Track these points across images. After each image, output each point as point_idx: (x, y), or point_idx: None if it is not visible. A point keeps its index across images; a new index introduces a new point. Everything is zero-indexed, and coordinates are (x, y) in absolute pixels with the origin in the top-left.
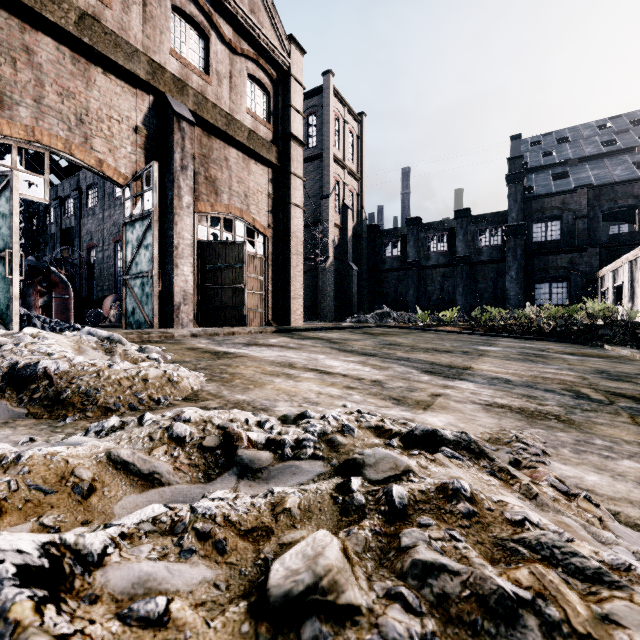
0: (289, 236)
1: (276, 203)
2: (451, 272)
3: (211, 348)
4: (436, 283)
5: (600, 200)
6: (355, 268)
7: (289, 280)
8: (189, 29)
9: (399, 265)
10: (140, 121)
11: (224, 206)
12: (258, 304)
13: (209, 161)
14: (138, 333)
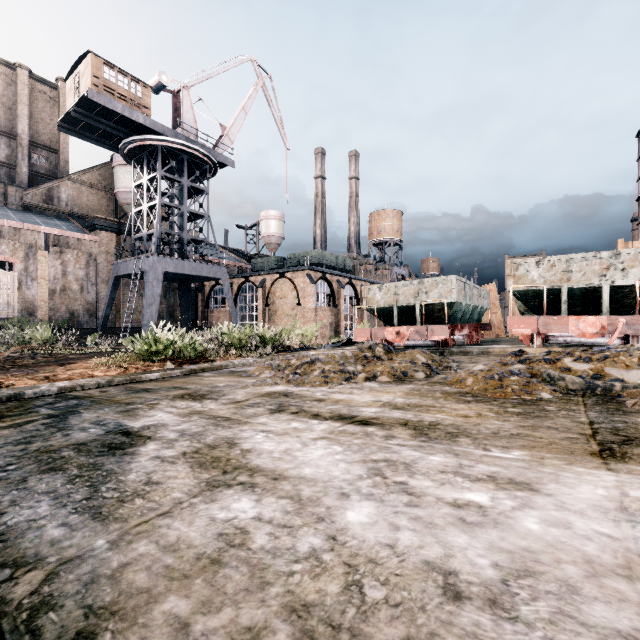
0: None
1: None
2: None
3: None
4: None
5: None
6: None
7: None
8: None
9: None
10: None
11: None
12: None
13: None
14: None
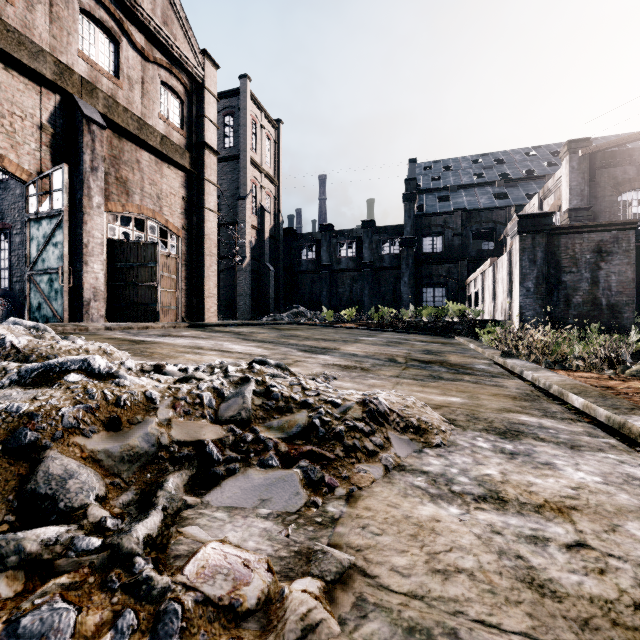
0: (203, 238)
1: (190, 206)
2: (359, 276)
3: (128, 338)
4: (346, 285)
5: (470, 222)
6: (272, 269)
7: (203, 279)
8: (98, 32)
9: (314, 268)
10: (45, 119)
11: (136, 207)
12: (171, 302)
13: (120, 162)
14: (52, 326)
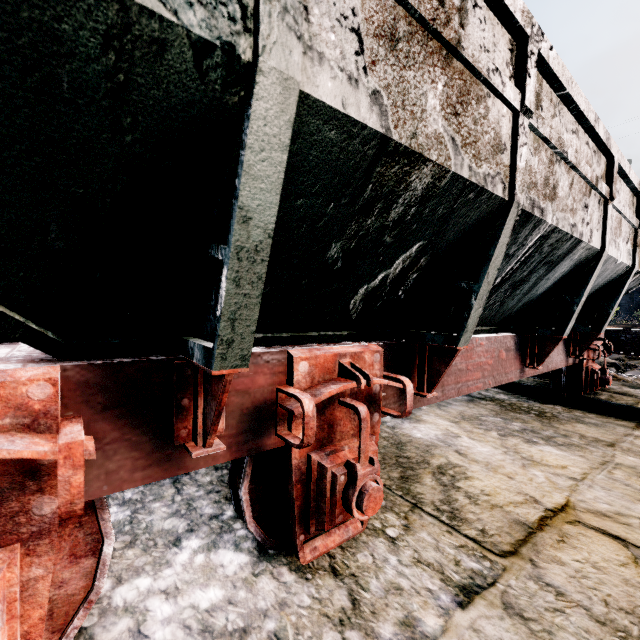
0: None
1: None
2: None
3: None
4: None
5: None
6: None
7: None
8: None
9: None
10: None
11: None
12: None
13: None
14: None
